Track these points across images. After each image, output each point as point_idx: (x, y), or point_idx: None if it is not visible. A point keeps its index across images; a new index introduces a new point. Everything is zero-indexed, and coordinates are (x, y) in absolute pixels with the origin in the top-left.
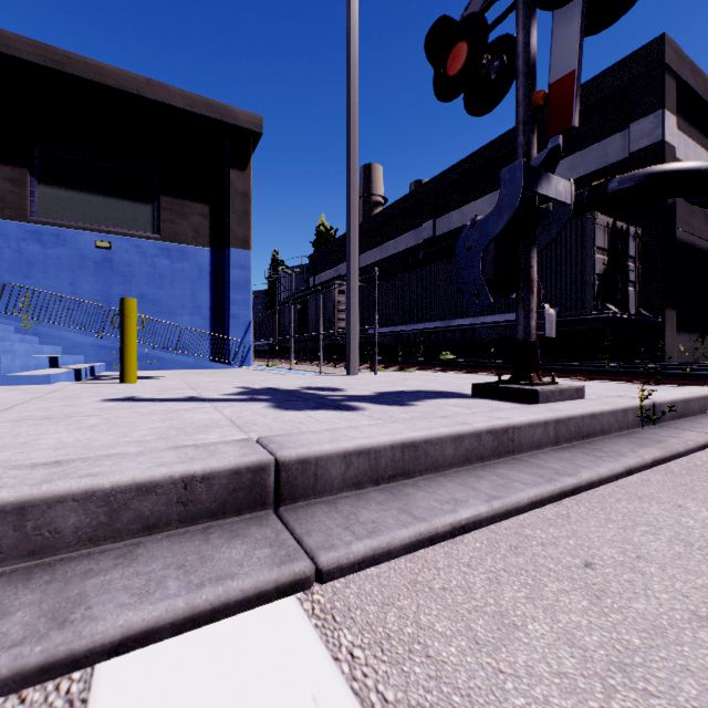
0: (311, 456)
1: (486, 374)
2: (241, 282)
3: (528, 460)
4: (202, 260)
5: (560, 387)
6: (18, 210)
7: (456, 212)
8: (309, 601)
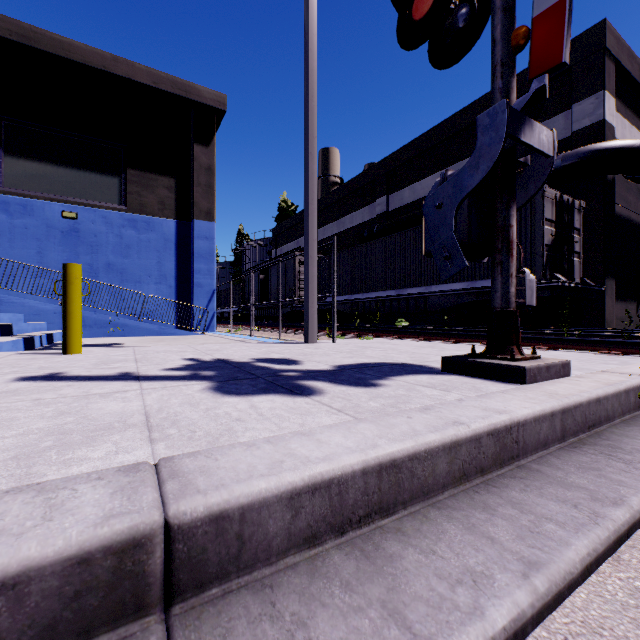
0: (232, 506)
1: (443, 342)
2: (205, 252)
3: (540, 470)
4: (168, 231)
5: (547, 363)
6: None
7: (408, 189)
8: None
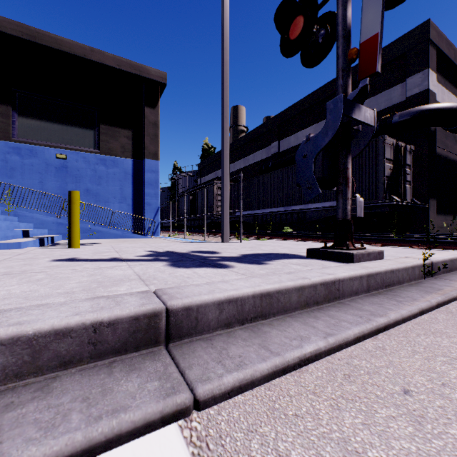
0: (193, 304)
1: (314, 242)
2: (153, 181)
3: (349, 304)
4: (127, 167)
5: (368, 251)
6: (4, 133)
7: (293, 136)
8: (188, 428)
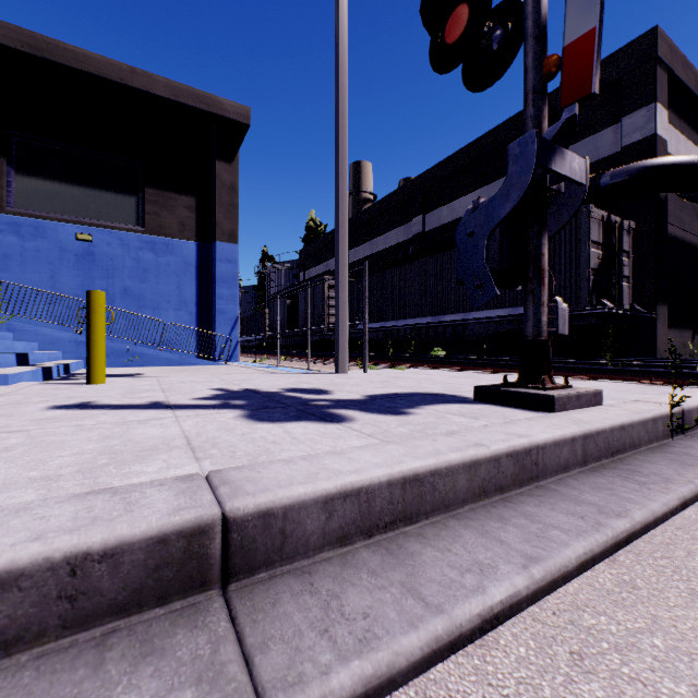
0: (276, 506)
1: (481, 372)
2: (228, 277)
3: (557, 490)
4: (188, 254)
5: (577, 392)
6: None
7: (446, 208)
8: None
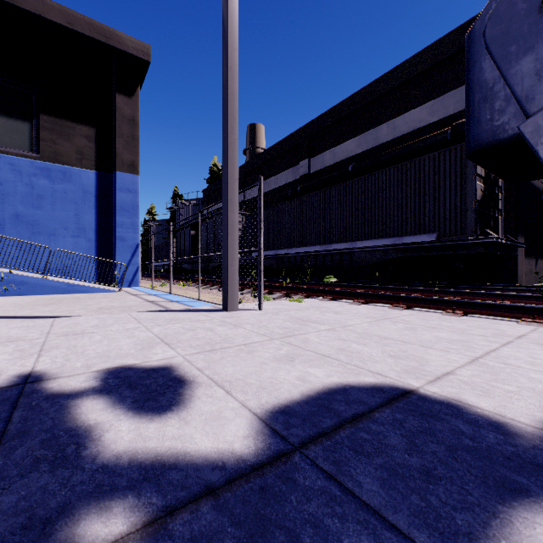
0: None
1: (392, 307)
2: (128, 205)
3: None
4: (87, 182)
5: None
6: None
7: (328, 152)
8: None
